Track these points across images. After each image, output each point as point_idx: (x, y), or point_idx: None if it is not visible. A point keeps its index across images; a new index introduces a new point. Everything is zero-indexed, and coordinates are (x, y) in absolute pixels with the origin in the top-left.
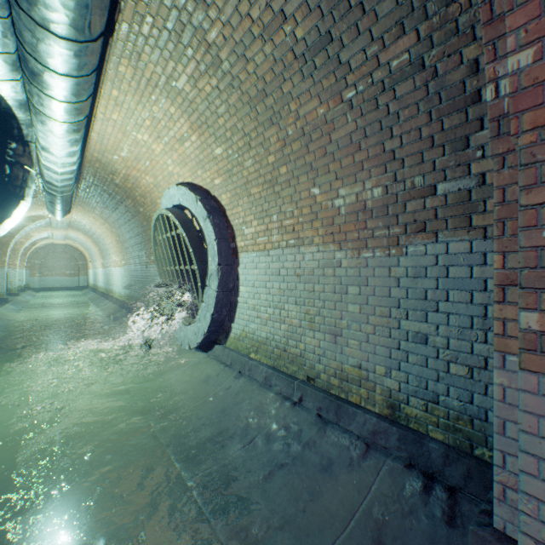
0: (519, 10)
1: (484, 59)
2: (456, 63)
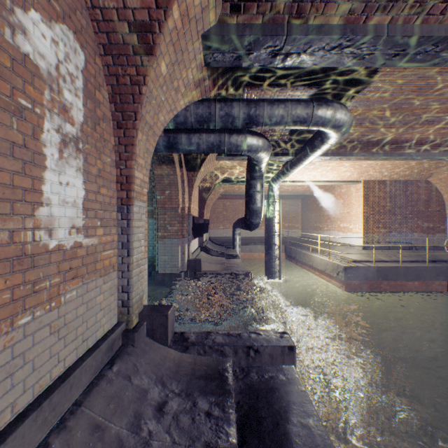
0: (158, 191)
1: (155, 191)
2: (151, 184)
